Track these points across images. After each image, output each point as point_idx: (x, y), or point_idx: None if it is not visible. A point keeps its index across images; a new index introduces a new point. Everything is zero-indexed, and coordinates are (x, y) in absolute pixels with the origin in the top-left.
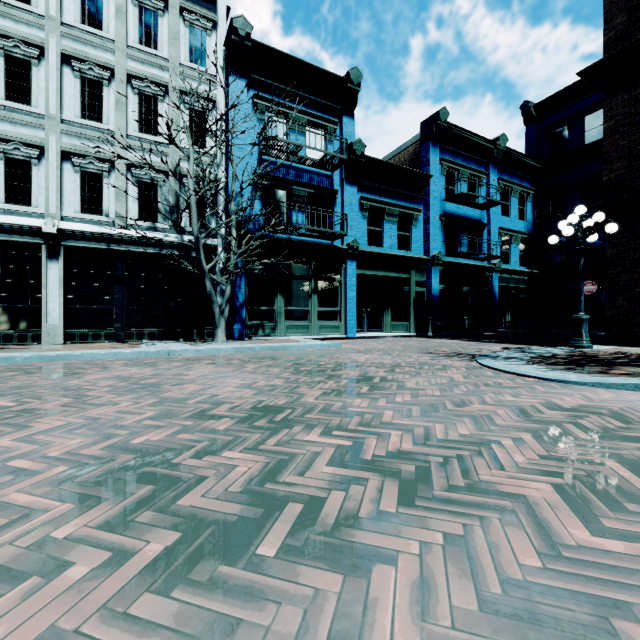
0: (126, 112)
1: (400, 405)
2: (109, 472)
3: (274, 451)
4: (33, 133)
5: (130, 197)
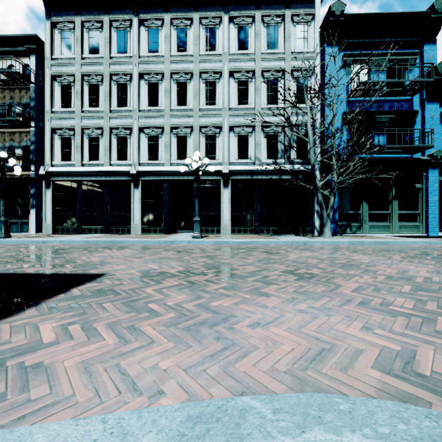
0: (260, 94)
1: None
2: None
3: None
4: (217, 120)
5: (262, 146)
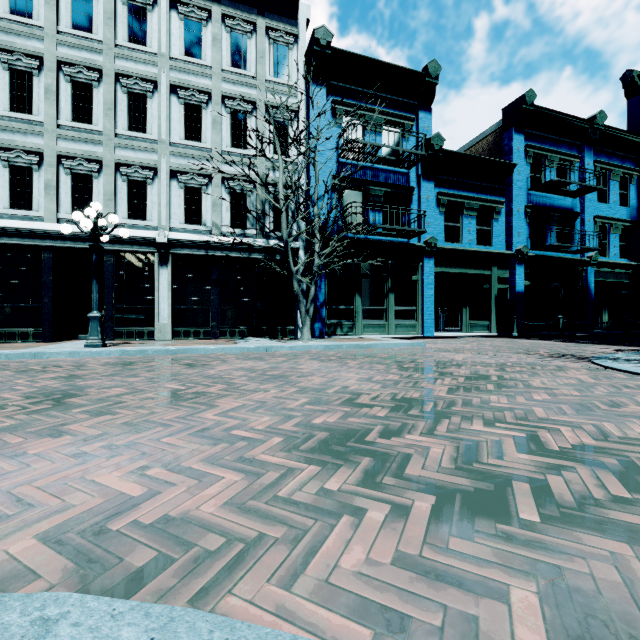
0: (221, 130)
1: (544, 403)
2: (319, 444)
3: (452, 437)
4: (148, 157)
5: (224, 207)
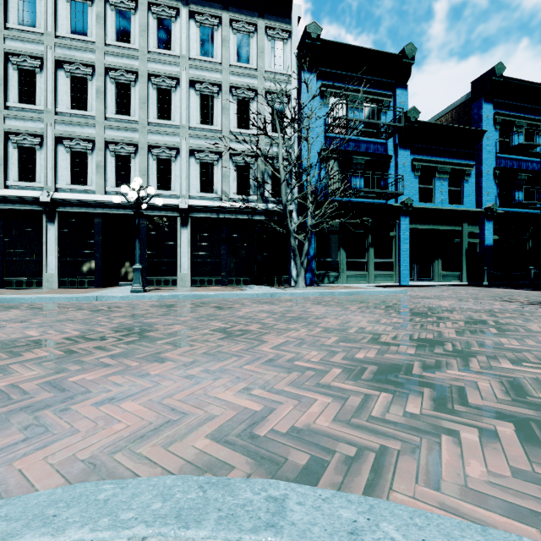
0: (228, 115)
1: None
2: (375, 375)
3: (489, 373)
4: (173, 139)
5: (231, 178)
